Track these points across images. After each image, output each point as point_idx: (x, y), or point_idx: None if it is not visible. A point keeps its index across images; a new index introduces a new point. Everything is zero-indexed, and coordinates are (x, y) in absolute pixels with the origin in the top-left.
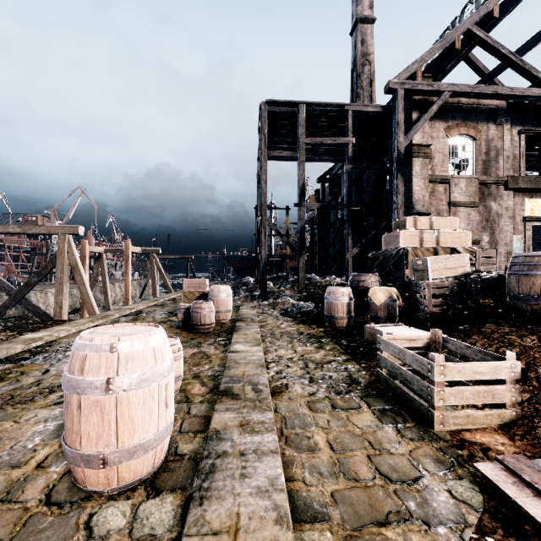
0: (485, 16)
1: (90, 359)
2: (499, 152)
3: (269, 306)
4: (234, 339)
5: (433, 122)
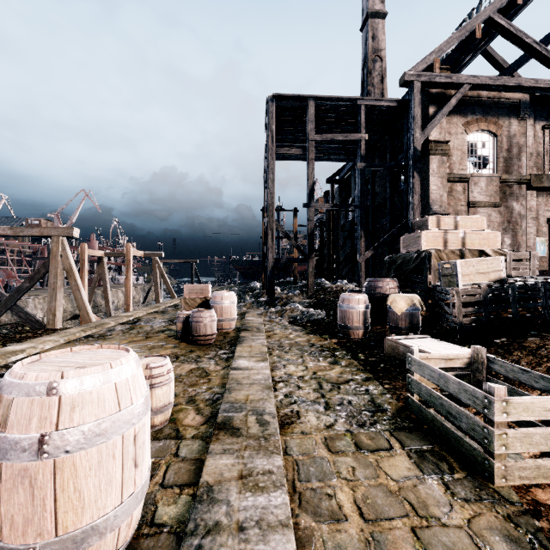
0: (507, 3)
1: (16, 406)
2: (521, 149)
3: (276, 313)
4: (237, 352)
5: (451, 117)
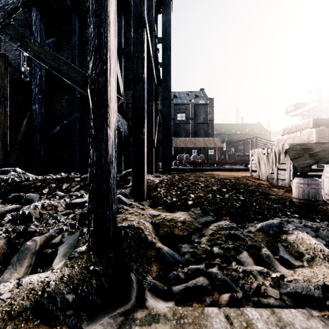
0: None
1: None
2: None
3: None
4: None
5: None
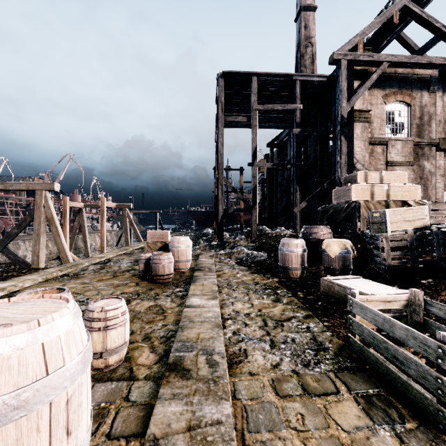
0: None
1: None
2: (431, 117)
3: (225, 255)
4: (191, 291)
5: (372, 90)
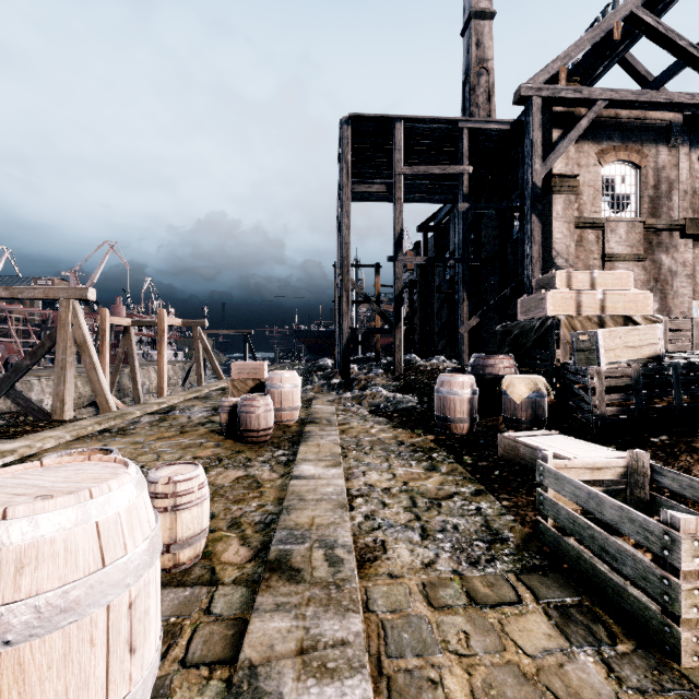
0: None
1: None
2: (672, 185)
3: (353, 400)
4: (301, 454)
5: (580, 144)
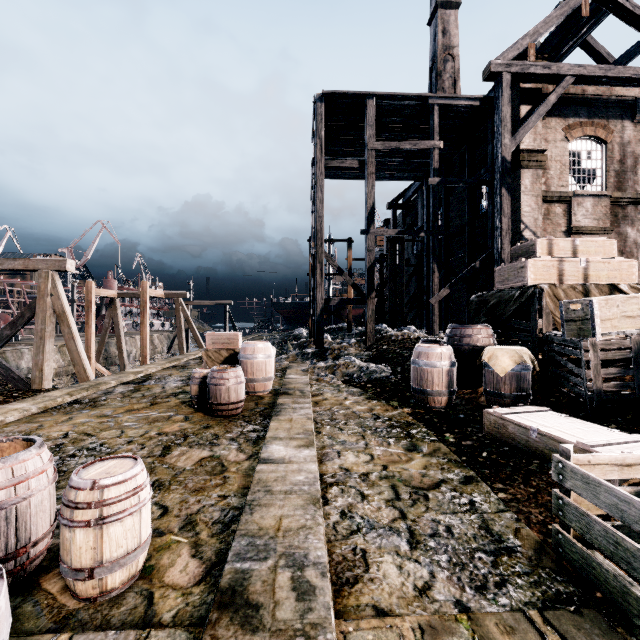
0: None
1: None
2: (638, 160)
3: (326, 370)
4: (271, 431)
5: (547, 119)
